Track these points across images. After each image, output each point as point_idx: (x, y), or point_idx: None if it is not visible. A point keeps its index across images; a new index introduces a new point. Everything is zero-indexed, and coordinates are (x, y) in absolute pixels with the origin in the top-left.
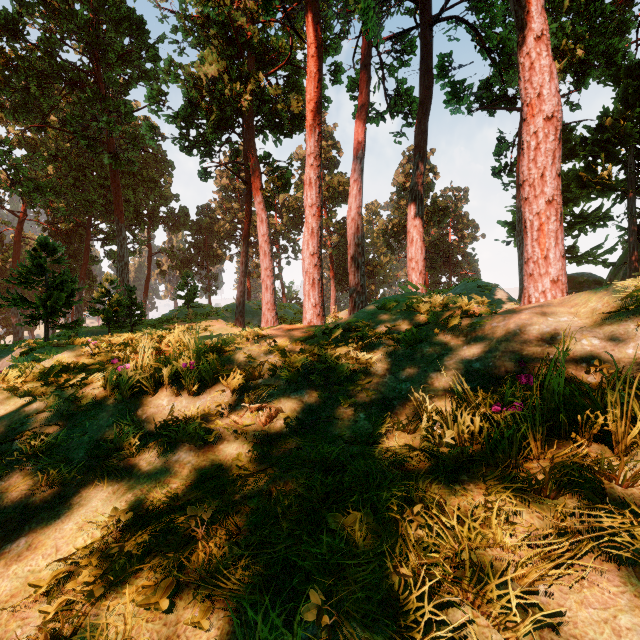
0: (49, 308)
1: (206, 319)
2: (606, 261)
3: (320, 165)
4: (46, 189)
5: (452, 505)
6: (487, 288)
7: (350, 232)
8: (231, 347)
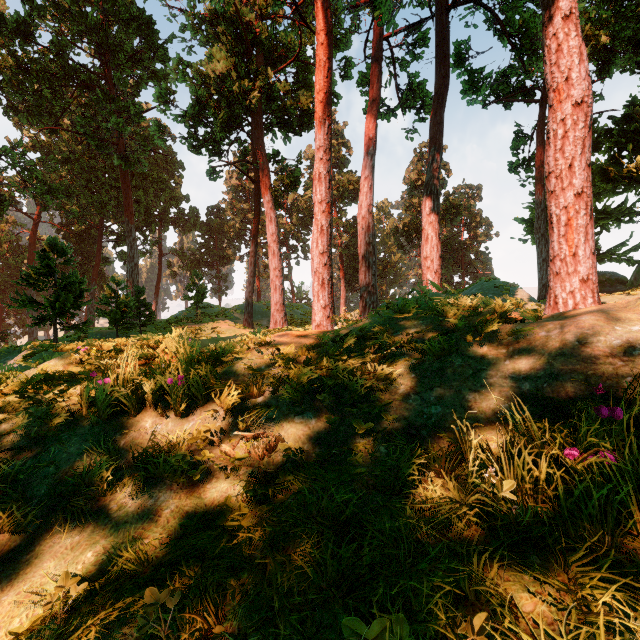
0: (57, 309)
1: (215, 320)
2: (631, 259)
3: (330, 159)
4: (58, 191)
5: (525, 611)
6: (505, 288)
7: (361, 231)
8: (228, 358)
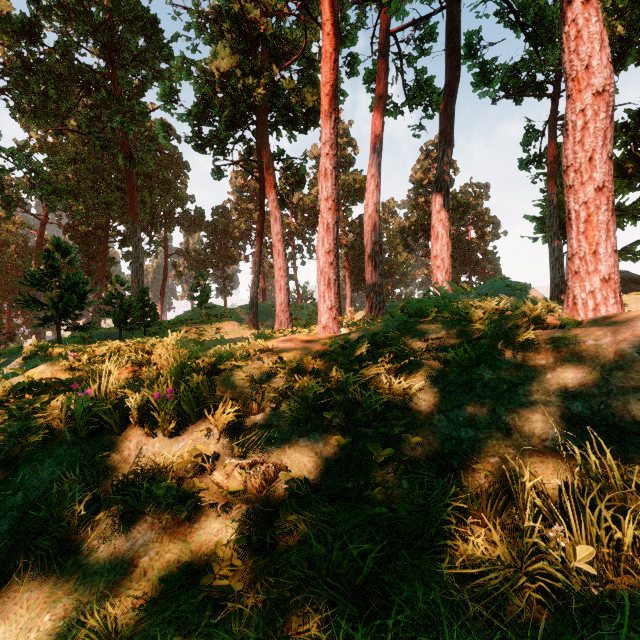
0: (61, 310)
1: (219, 320)
2: None
3: (336, 154)
4: (64, 192)
5: None
6: (517, 288)
7: (367, 230)
8: (225, 367)
